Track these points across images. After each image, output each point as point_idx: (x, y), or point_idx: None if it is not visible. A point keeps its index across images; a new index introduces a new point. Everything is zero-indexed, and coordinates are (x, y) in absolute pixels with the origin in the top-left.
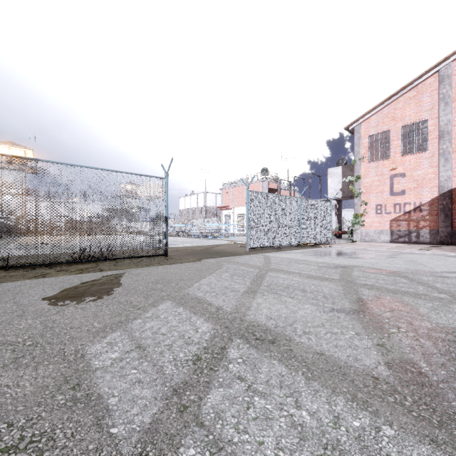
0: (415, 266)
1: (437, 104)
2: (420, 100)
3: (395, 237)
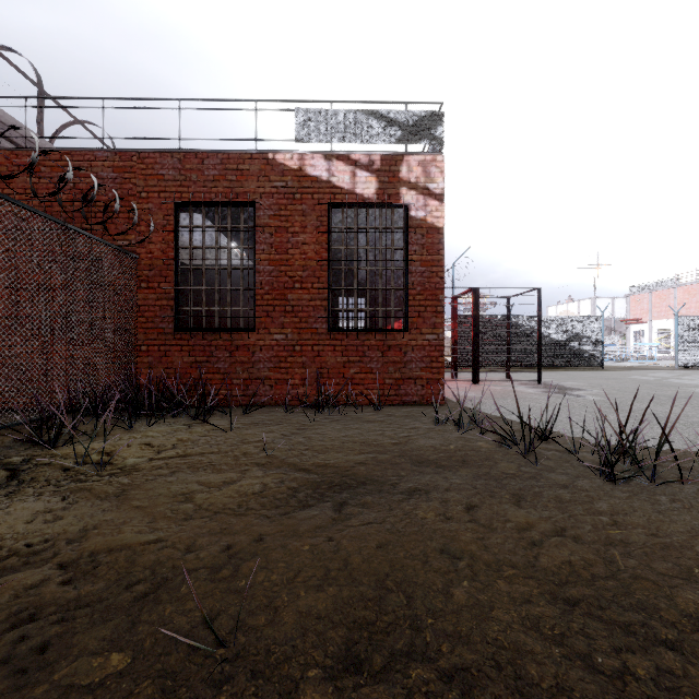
0: None
1: None
2: None
3: None
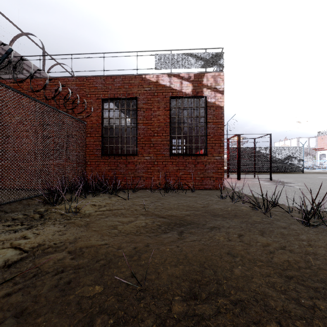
0: None
1: None
2: None
3: None
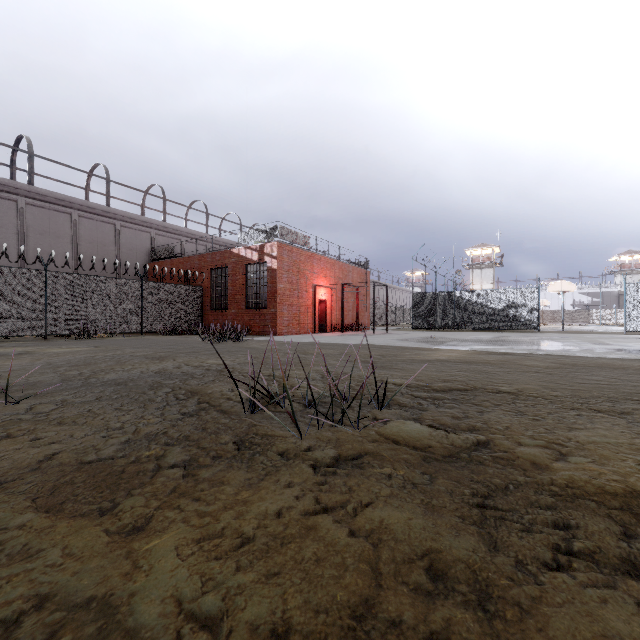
0: None
1: None
2: None
3: None
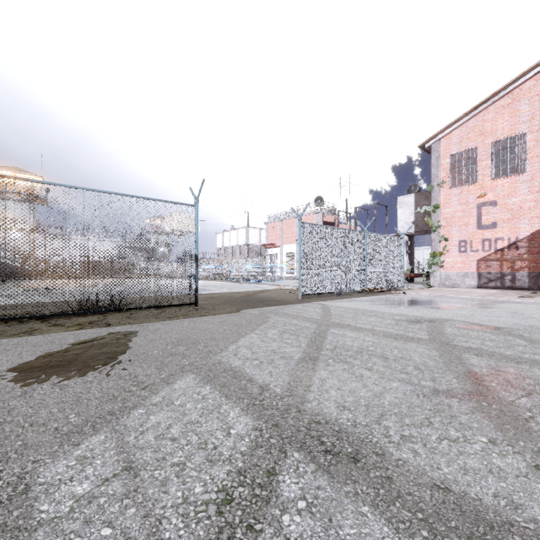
0: (524, 319)
1: (538, 113)
2: (515, 109)
3: (484, 281)
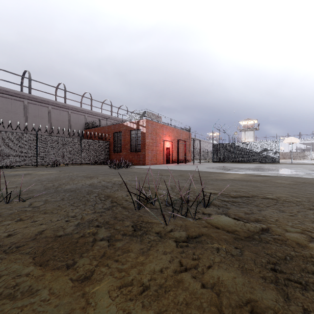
0: None
1: None
2: None
3: None
